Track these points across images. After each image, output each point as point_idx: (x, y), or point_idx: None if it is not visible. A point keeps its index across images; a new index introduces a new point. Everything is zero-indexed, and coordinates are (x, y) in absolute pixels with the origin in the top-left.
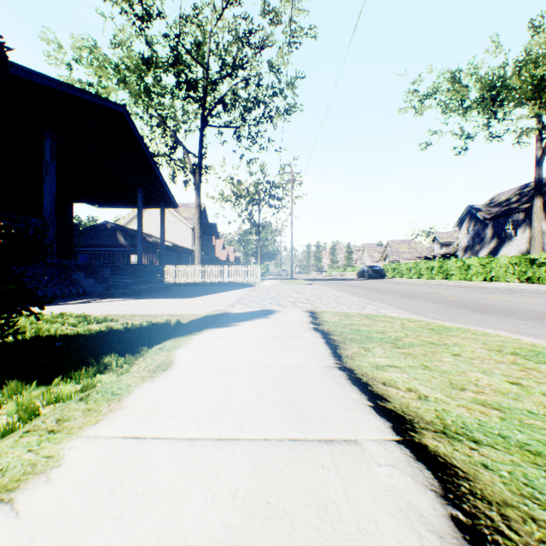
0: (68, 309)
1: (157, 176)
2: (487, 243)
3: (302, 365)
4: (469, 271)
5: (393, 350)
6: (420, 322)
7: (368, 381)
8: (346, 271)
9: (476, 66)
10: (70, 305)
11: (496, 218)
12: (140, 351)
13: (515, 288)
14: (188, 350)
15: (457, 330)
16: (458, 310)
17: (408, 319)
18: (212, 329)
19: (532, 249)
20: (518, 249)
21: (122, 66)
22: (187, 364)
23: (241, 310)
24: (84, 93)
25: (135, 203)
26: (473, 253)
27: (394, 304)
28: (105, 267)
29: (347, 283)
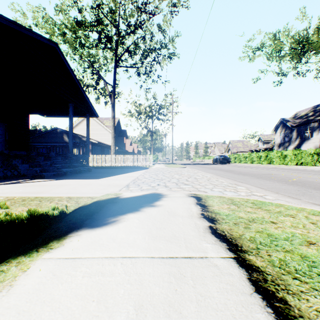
0: None
1: (83, 95)
2: (293, 141)
3: None
4: (286, 159)
5: None
6: None
7: None
8: (205, 159)
9: (288, 30)
10: None
11: (299, 126)
12: None
13: None
14: None
15: None
16: (319, 192)
17: (303, 209)
18: (82, 233)
19: None
20: (314, 145)
21: (62, 25)
22: None
23: (131, 194)
24: (21, 27)
25: None
26: (284, 148)
27: (257, 185)
28: (41, 156)
29: (208, 166)
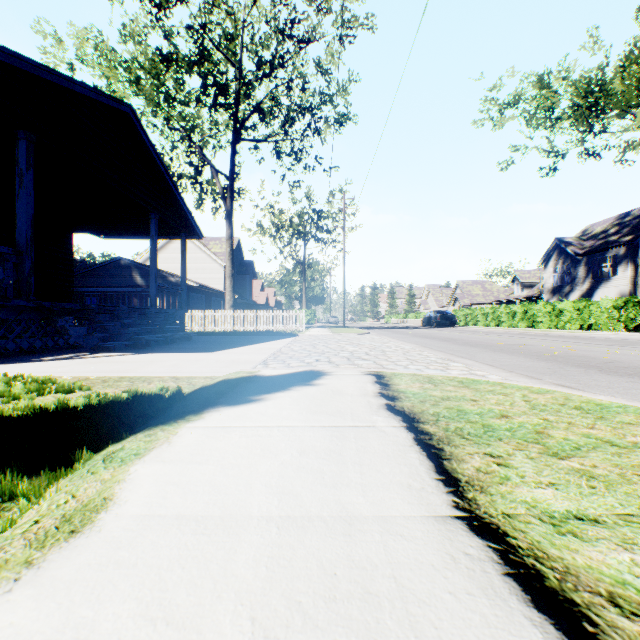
0: (37, 368)
1: (175, 197)
2: (579, 284)
3: (384, 513)
4: (561, 318)
5: (552, 462)
6: (551, 395)
7: (566, 590)
8: (408, 318)
9: (568, 68)
10: (44, 363)
11: (591, 254)
12: (76, 459)
13: (627, 339)
14: (157, 461)
15: (626, 411)
16: (581, 370)
17: (528, 388)
18: (221, 409)
19: (639, 290)
20: (618, 291)
21: (134, 63)
22: (135, 509)
23: (274, 372)
24: (73, 82)
25: (149, 233)
26: (562, 296)
27: (486, 360)
28: (104, 311)
29: (412, 332)
